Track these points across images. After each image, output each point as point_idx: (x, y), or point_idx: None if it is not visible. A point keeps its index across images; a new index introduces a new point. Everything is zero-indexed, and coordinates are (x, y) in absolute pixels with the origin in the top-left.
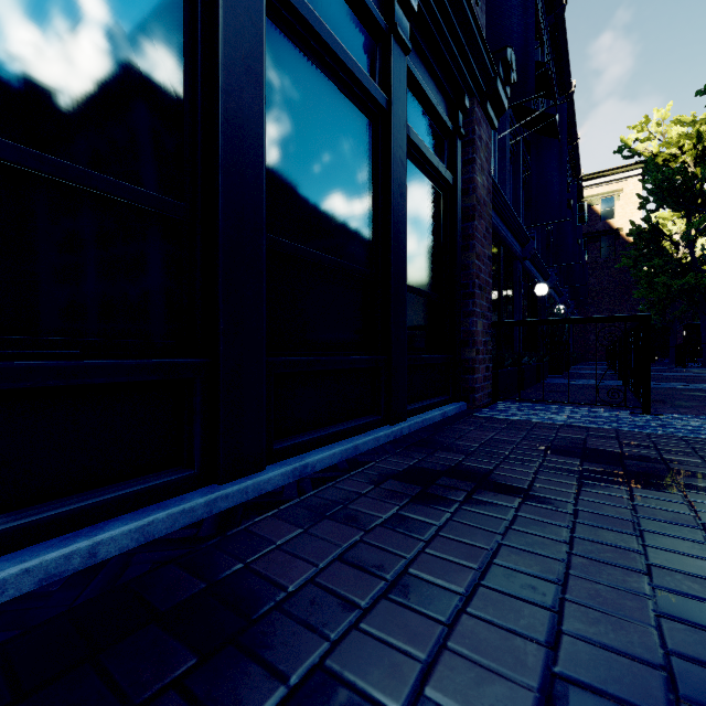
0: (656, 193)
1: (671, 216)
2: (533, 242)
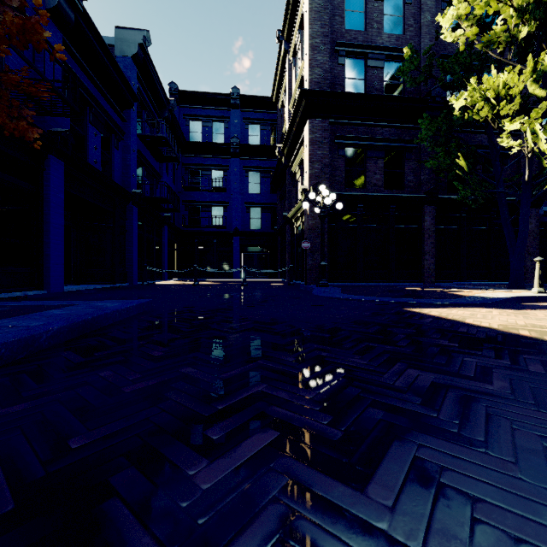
0: None
1: None
2: None
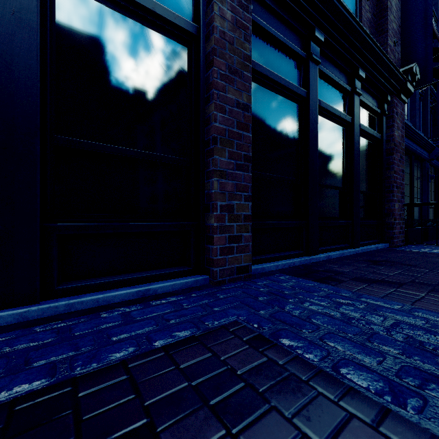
0: None
1: None
2: (438, 148)
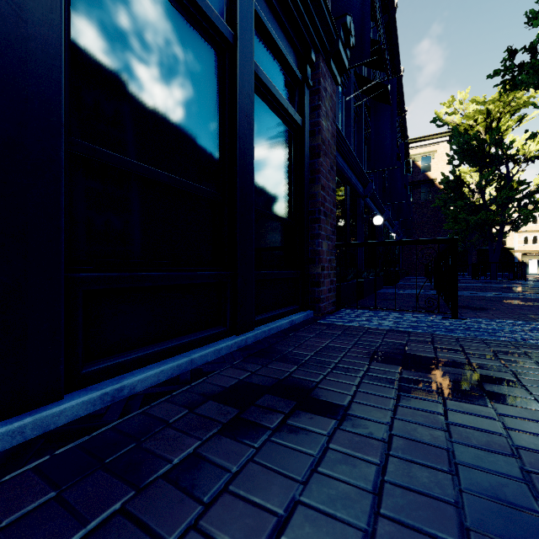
0: (459, 153)
1: (469, 171)
2: (372, 183)
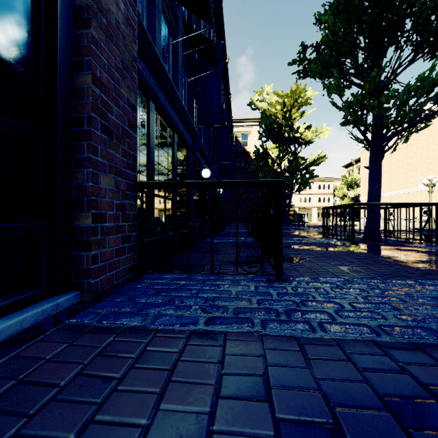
0: (266, 131)
1: (271, 148)
2: (200, 137)
